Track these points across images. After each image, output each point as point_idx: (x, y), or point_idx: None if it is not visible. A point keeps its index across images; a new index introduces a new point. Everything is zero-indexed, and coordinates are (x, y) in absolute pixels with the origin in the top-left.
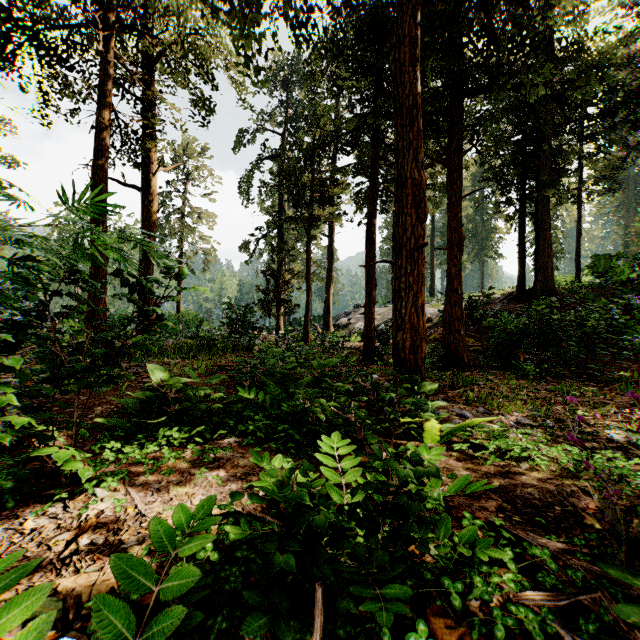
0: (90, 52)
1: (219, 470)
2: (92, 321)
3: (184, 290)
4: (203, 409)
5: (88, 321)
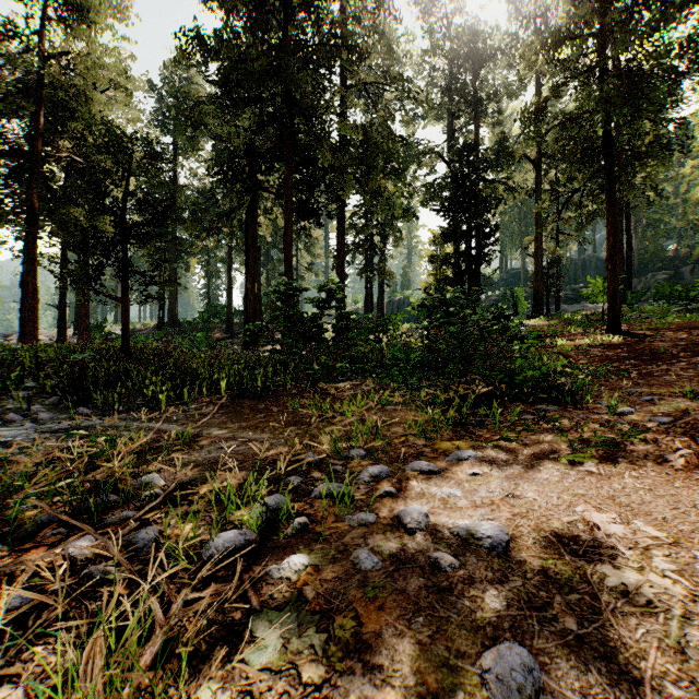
0: None
1: None
2: None
3: None
4: None
5: None
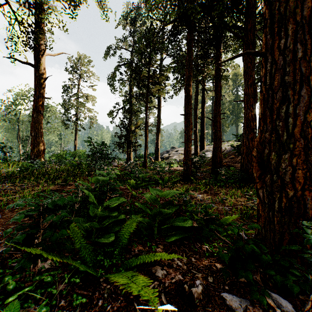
0: None
1: None
2: None
3: None
4: None
5: None
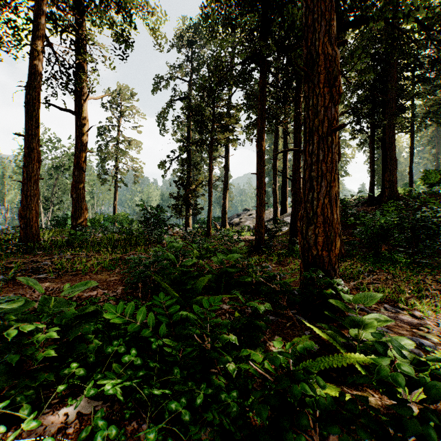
0: None
1: None
2: (25, 218)
3: None
4: (25, 355)
5: (21, 218)
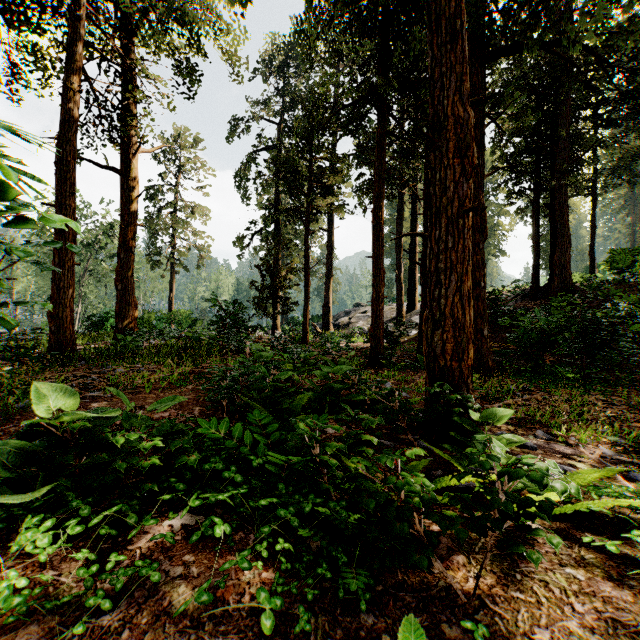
0: (60, 14)
1: (119, 636)
2: (56, 319)
3: (20, 224)
4: (127, 466)
5: (51, 319)
